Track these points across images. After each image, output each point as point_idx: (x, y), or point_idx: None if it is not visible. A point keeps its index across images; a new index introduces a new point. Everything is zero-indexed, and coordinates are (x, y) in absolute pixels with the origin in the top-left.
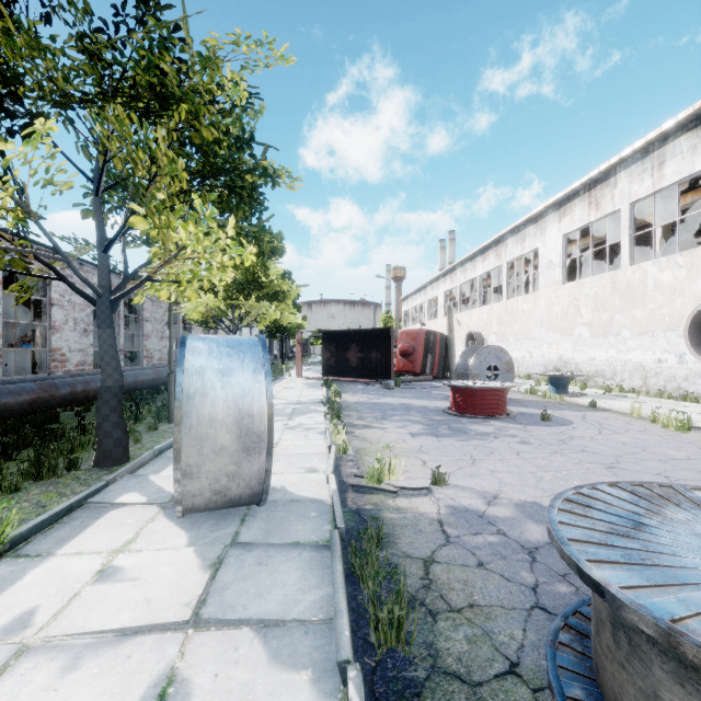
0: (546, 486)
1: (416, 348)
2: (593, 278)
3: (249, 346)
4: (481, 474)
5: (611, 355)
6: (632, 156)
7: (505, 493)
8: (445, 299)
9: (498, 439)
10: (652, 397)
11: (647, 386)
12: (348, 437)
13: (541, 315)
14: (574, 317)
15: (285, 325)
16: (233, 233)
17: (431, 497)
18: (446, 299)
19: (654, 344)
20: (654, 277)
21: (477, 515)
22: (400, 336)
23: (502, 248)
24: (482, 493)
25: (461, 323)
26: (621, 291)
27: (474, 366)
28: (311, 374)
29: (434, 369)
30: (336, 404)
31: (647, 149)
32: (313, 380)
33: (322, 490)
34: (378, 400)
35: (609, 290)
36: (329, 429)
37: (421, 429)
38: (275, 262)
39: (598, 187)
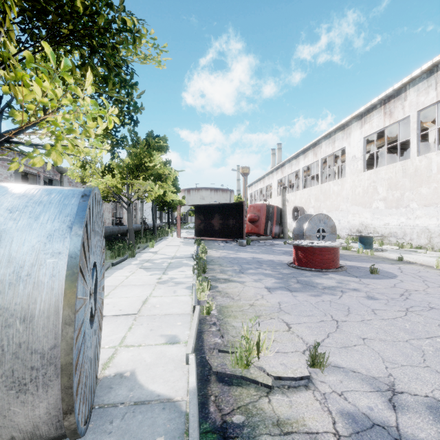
0: (438, 366)
1: (260, 217)
2: (387, 167)
3: (59, 197)
4: (354, 345)
5: (402, 221)
6: (419, 76)
7: (400, 381)
8: (277, 185)
9: (346, 294)
10: (437, 252)
11: (432, 243)
12: (212, 292)
13: (347, 194)
14: (372, 194)
15: (169, 201)
16: (92, 91)
17: (314, 393)
18: (278, 185)
19: (437, 213)
20: (437, 164)
21: (392, 438)
22: (249, 209)
23: (318, 148)
24: (373, 381)
25: (289, 201)
26: (410, 175)
27: (308, 229)
28: (187, 235)
29: (272, 231)
30: (202, 261)
31: (432, 70)
32: (188, 239)
33: (179, 378)
34: (235, 255)
35: (400, 175)
36: (195, 285)
37: (274, 283)
38: (159, 152)
39: (391, 101)
